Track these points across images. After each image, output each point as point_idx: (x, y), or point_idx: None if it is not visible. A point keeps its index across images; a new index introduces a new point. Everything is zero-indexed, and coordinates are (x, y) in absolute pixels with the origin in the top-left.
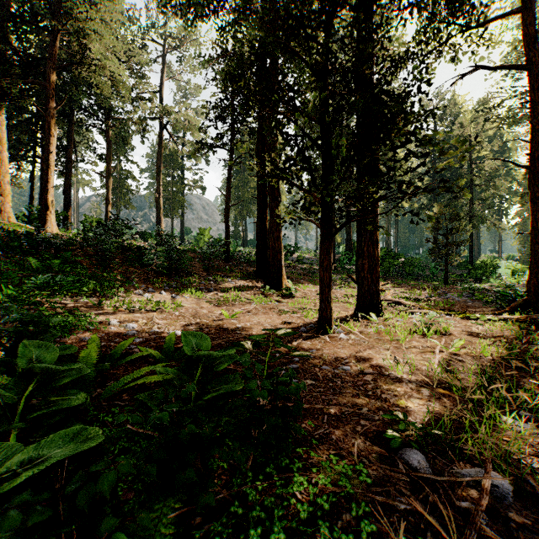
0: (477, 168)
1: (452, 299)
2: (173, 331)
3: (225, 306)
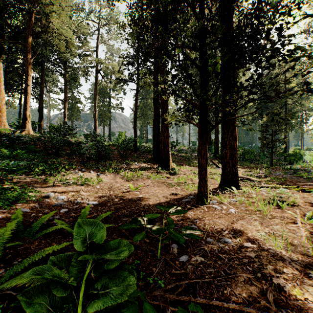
0: None
1: (281, 176)
2: (91, 202)
3: (132, 181)
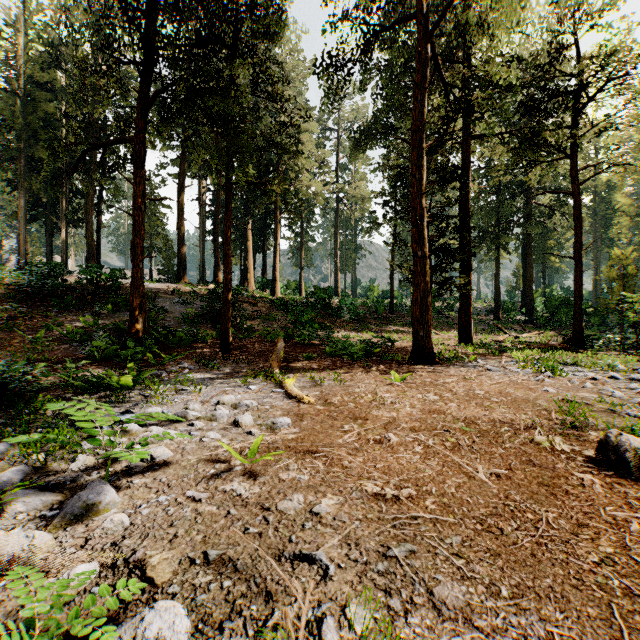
0: None
1: None
2: None
3: None
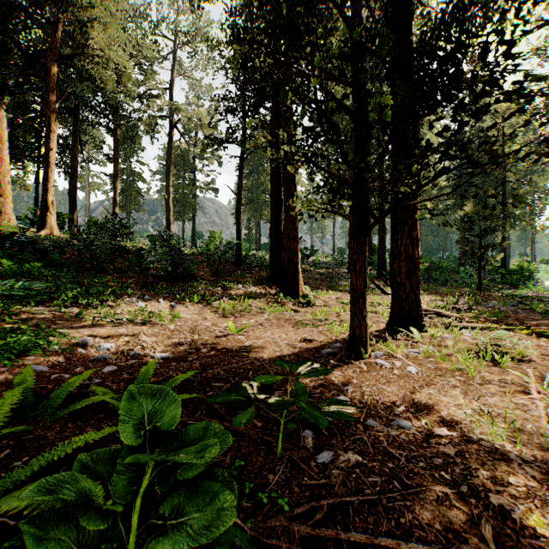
0: (511, 164)
1: (497, 308)
2: (158, 354)
3: (232, 316)
